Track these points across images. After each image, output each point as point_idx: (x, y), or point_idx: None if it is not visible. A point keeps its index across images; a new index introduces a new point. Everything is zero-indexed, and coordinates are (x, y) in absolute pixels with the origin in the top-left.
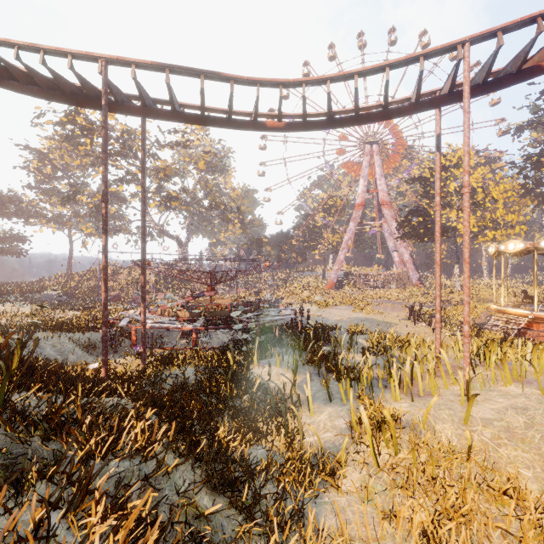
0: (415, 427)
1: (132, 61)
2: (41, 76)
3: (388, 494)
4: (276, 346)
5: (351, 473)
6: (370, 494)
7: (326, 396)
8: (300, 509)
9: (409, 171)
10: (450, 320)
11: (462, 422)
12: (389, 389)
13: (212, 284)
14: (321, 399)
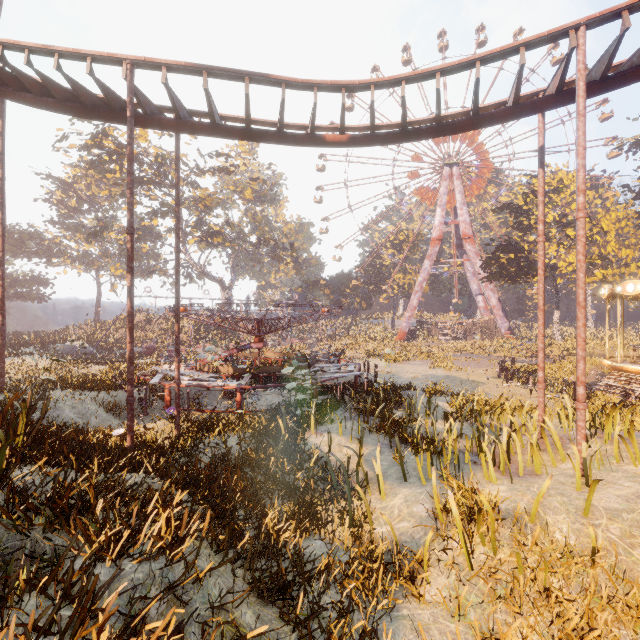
0: (518, 519)
1: (162, 63)
2: (56, 86)
3: (486, 608)
4: (337, 409)
5: (436, 576)
6: (461, 607)
7: (401, 473)
8: (372, 629)
9: (496, 198)
10: (550, 379)
11: (581, 512)
12: (480, 466)
13: (261, 334)
14: (394, 477)
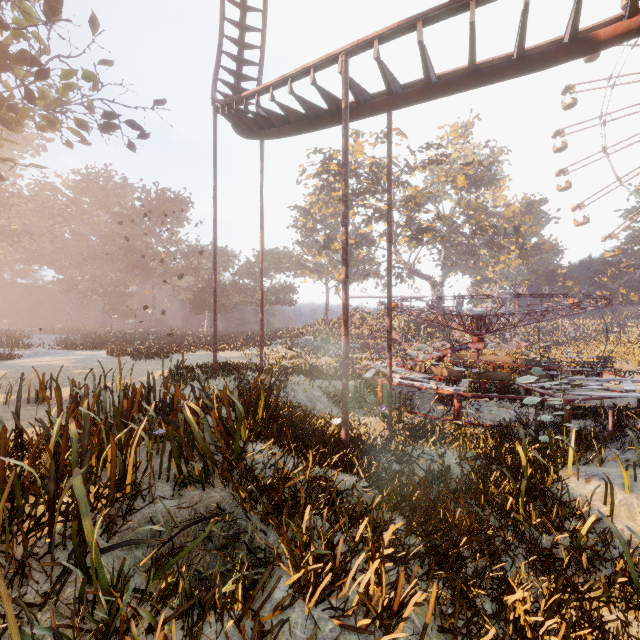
0: None
1: (374, 37)
2: (291, 111)
3: None
4: (608, 444)
5: None
6: None
7: None
8: None
9: None
10: None
11: None
12: None
13: (480, 333)
14: None
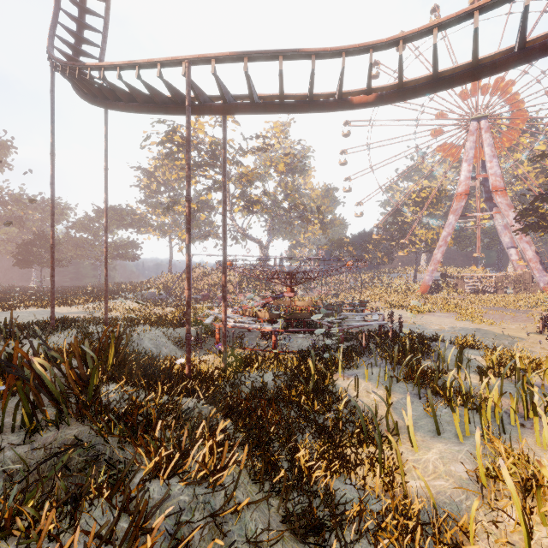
0: None
1: (212, 56)
2: (138, 92)
3: None
4: (362, 355)
5: None
6: None
7: (433, 426)
8: None
9: (533, 146)
10: None
11: None
12: (529, 430)
13: (292, 285)
14: (426, 429)
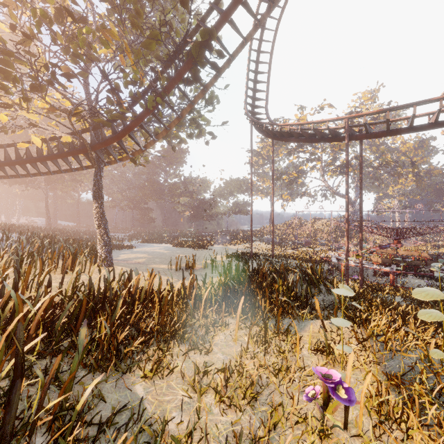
0: None
1: (363, 114)
2: (306, 133)
3: None
4: None
5: None
6: None
7: None
8: None
9: None
10: None
11: None
12: None
13: (399, 238)
14: None
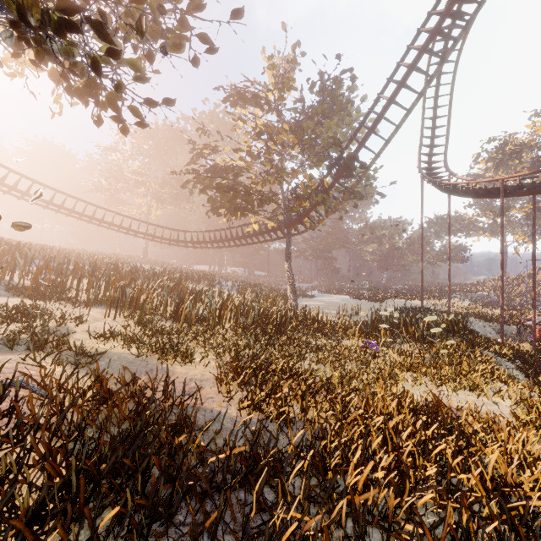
0: None
1: (516, 176)
2: (471, 190)
3: None
4: None
5: None
6: None
7: None
8: None
9: None
10: None
11: None
12: None
13: None
14: None
